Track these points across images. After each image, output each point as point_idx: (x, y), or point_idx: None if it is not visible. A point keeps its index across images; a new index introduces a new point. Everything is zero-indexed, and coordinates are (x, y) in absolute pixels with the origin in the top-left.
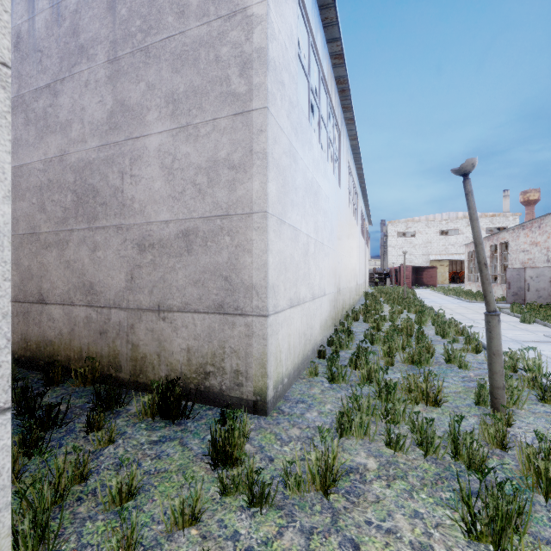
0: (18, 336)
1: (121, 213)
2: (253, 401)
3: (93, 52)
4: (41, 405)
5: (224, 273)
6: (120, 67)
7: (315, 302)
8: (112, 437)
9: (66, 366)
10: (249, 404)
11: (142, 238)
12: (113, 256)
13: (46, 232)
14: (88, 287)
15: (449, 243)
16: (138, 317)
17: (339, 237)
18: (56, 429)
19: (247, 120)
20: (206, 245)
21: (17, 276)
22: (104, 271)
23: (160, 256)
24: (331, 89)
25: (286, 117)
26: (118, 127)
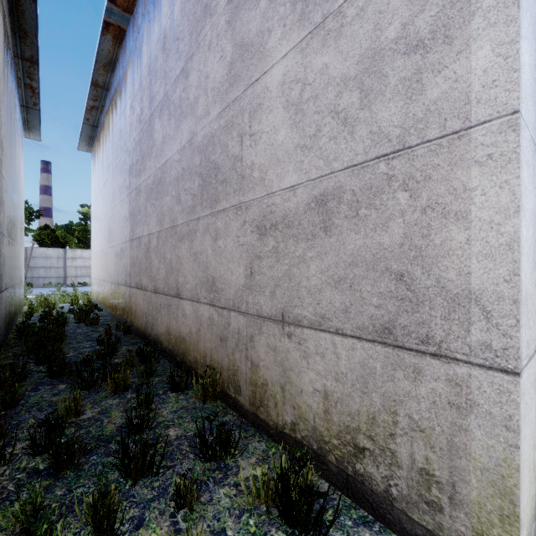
0: (164, 327)
1: (240, 188)
2: None
3: (215, 3)
4: (158, 420)
5: (394, 265)
6: None
7: None
8: None
9: (194, 368)
10: None
11: (262, 218)
12: (232, 245)
13: (180, 223)
14: (210, 282)
15: None
16: (257, 326)
17: None
18: (151, 477)
19: None
20: (356, 216)
21: (164, 270)
22: (224, 264)
23: (284, 240)
24: None
25: None
26: (237, 79)
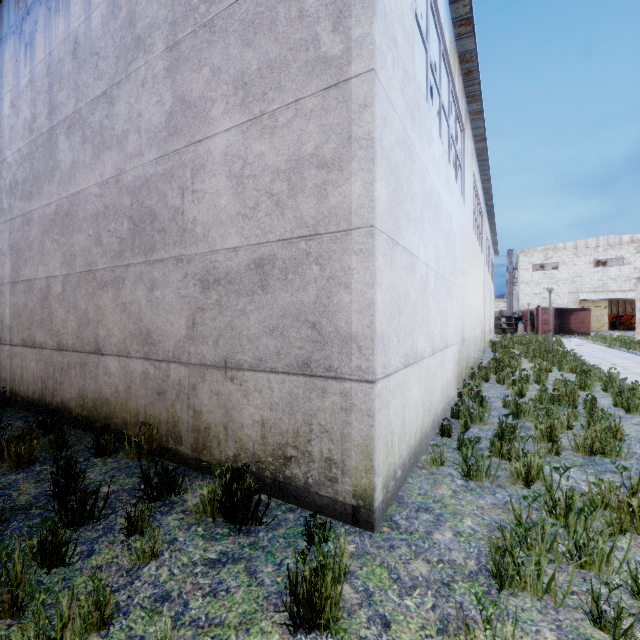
0: (75, 391)
1: (182, 240)
2: (353, 507)
3: (150, 41)
4: (86, 483)
5: (310, 317)
6: (180, 54)
7: (435, 358)
8: (155, 550)
9: (122, 431)
10: (346, 509)
11: (205, 272)
12: (172, 297)
13: (102, 268)
14: (145, 335)
15: (609, 276)
16: (200, 375)
17: (463, 269)
18: (93, 523)
19: (344, 93)
20: (286, 279)
21: (75, 322)
22: (162, 315)
23: (227, 294)
24: (454, 70)
25: (399, 91)
26: (178, 131)
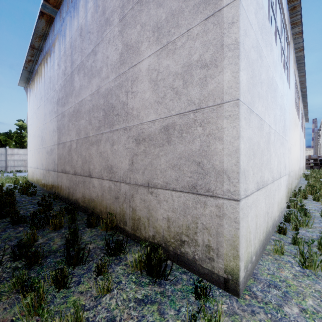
0: (81, 194)
1: (126, 119)
2: (224, 278)
3: (112, 19)
4: (82, 241)
5: (196, 159)
6: (125, 21)
7: (274, 184)
8: (109, 287)
9: (100, 215)
10: (220, 279)
11: (138, 135)
12: (122, 148)
13: (91, 135)
14: (109, 168)
15: None
16: (135, 190)
17: (289, 129)
18: (82, 265)
19: (218, 18)
20: (181, 136)
21: (81, 161)
22: (117, 158)
23: (149, 146)
24: (284, 7)
25: (254, 15)
26: (124, 62)
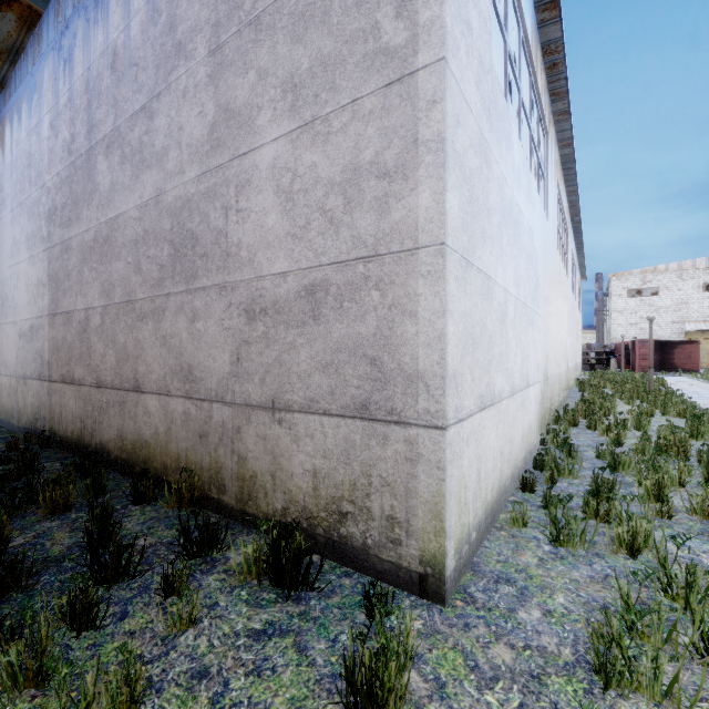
0: (114, 431)
1: (225, 266)
2: (419, 574)
3: (192, 46)
4: (122, 534)
5: (369, 352)
6: (223, 58)
7: (515, 399)
8: (193, 616)
9: (162, 476)
10: (412, 577)
11: (251, 301)
12: (215, 329)
13: (141, 298)
14: (186, 371)
15: None
16: (245, 416)
17: (546, 295)
18: (127, 581)
19: (409, 88)
20: (341, 307)
21: (113, 356)
22: (205, 350)
23: (275, 326)
24: (536, 63)
25: (474, 85)
26: (221, 144)
